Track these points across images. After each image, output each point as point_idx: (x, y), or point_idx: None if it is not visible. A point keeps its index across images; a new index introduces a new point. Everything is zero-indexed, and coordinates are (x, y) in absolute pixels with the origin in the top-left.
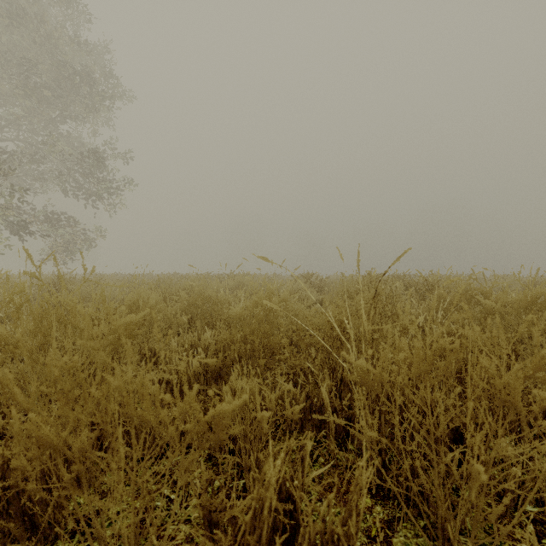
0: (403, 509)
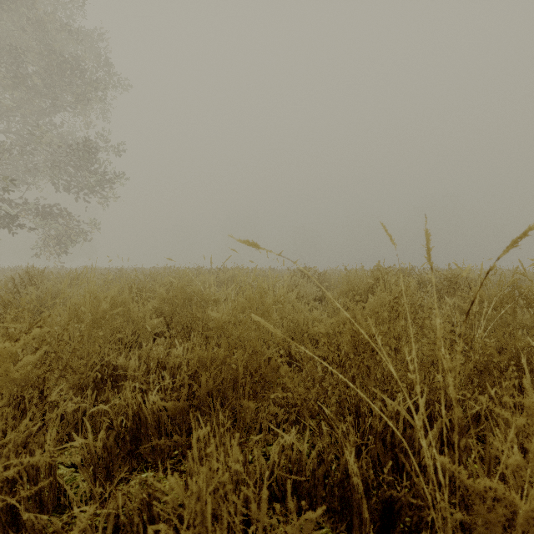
0: None
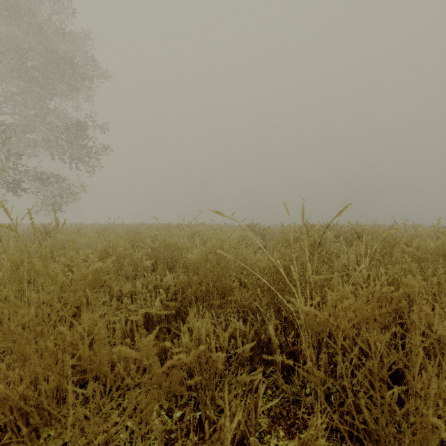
0: (347, 444)
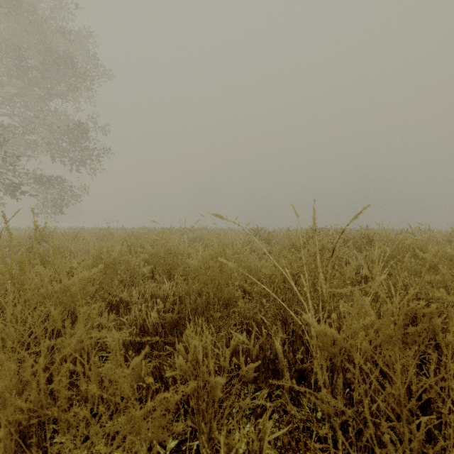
0: None
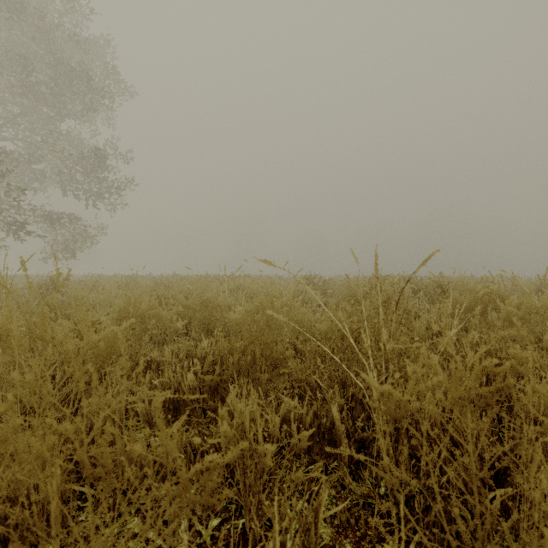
0: None
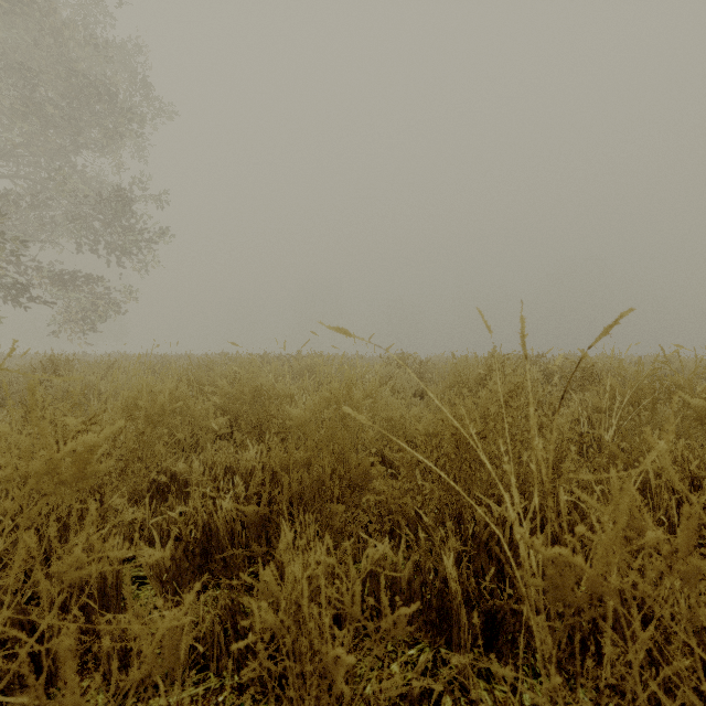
0: None
